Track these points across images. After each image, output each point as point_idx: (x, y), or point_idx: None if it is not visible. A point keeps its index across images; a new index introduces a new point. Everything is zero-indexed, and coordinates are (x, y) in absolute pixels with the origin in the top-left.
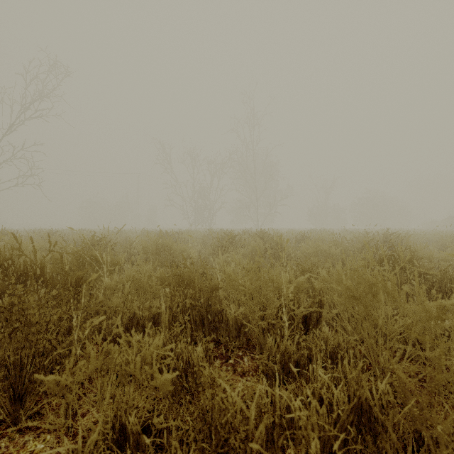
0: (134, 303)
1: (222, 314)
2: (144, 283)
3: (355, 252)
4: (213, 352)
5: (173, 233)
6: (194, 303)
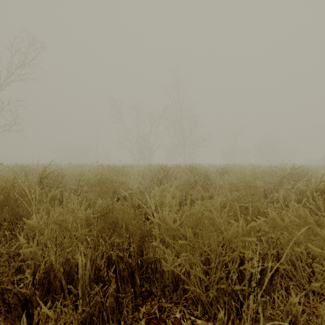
0: (52, 252)
1: (156, 262)
2: (69, 224)
3: (274, 184)
4: (145, 313)
5: (114, 167)
6: (122, 254)
